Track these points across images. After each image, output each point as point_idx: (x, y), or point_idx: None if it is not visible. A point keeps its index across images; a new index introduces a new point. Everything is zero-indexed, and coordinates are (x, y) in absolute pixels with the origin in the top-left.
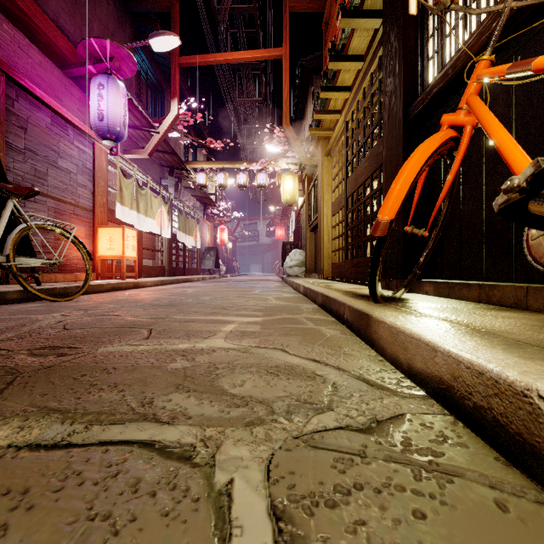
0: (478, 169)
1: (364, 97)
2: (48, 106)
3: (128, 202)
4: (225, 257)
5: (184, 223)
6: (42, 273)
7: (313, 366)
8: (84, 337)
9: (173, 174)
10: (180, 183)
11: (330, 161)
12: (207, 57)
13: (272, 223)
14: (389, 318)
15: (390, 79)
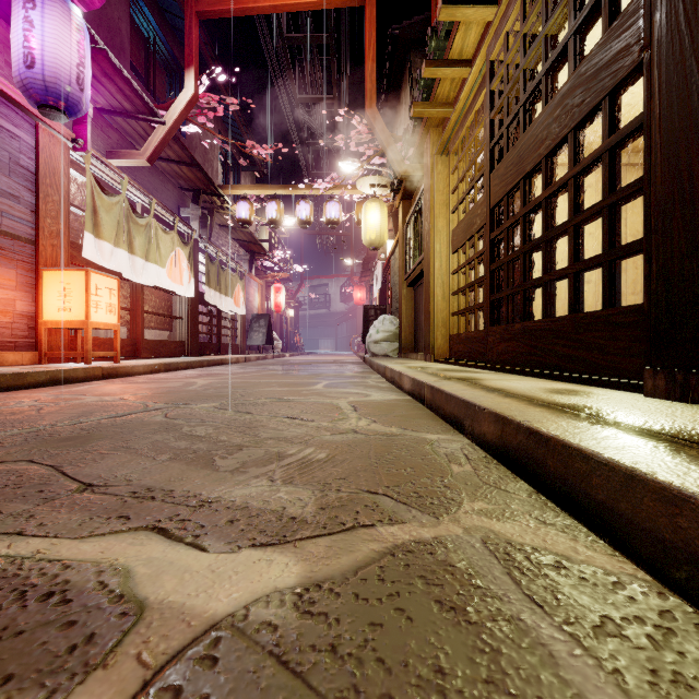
0: None
1: None
2: None
3: (111, 234)
4: (284, 330)
5: (218, 276)
6: None
7: None
8: None
9: (199, 201)
10: (211, 217)
11: (445, 163)
12: (243, 1)
13: (348, 284)
14: None
15: None
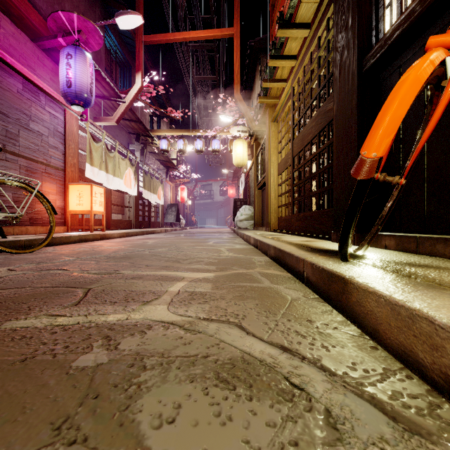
0: (449, 113)
1: (311, 61)
2: (19, 73)
3: (97, 163)
4: (185, 213)
5: (149, 182)
6: (14, 226)
7: (283, 362)
8: (3, 303)
9: (139, 140)
10: (145, 148)
11: (276, 126)
12: (168, 36)
13: (225, 184)
14: (383, 287)
15: (342, 34)
